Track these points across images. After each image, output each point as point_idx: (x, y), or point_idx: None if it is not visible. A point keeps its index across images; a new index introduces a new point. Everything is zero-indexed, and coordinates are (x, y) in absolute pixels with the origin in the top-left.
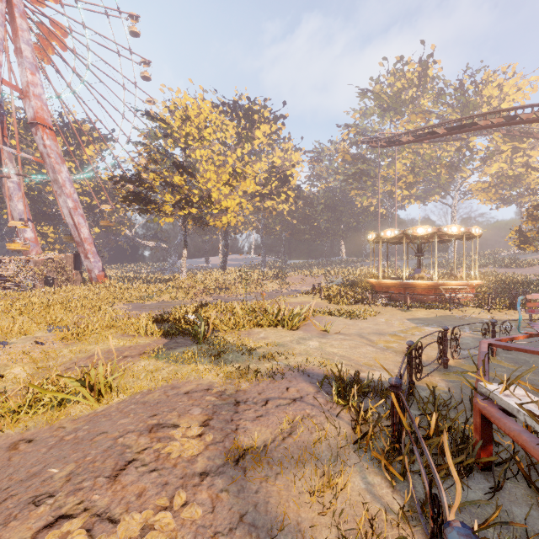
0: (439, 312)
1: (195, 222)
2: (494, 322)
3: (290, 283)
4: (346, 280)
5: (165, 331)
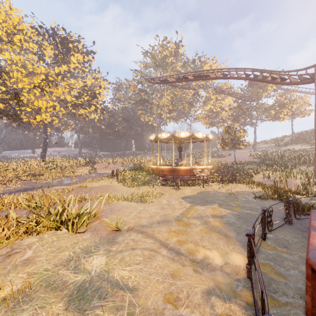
0: (198, 189)
1: (9, 118)
2: (266, 210)
3: (98, 168)
4: (136, 166)
5: None
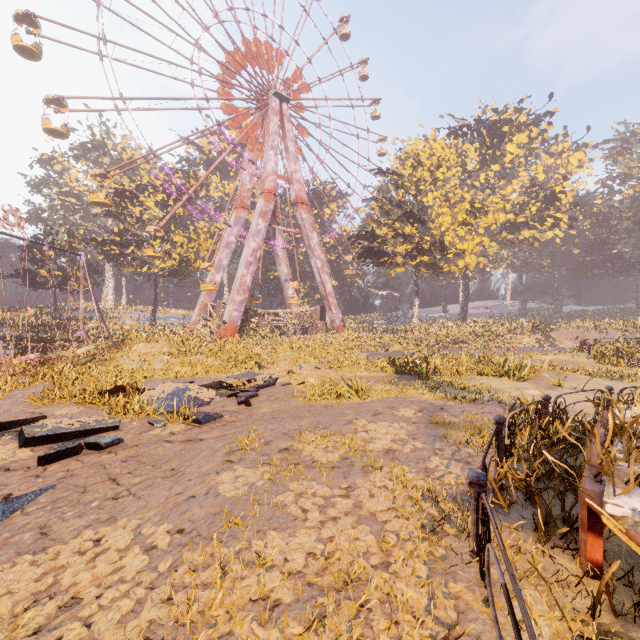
0: None
1: (428, 269)
2: None
3: (558, 338)
4: None
5: (396, 369)
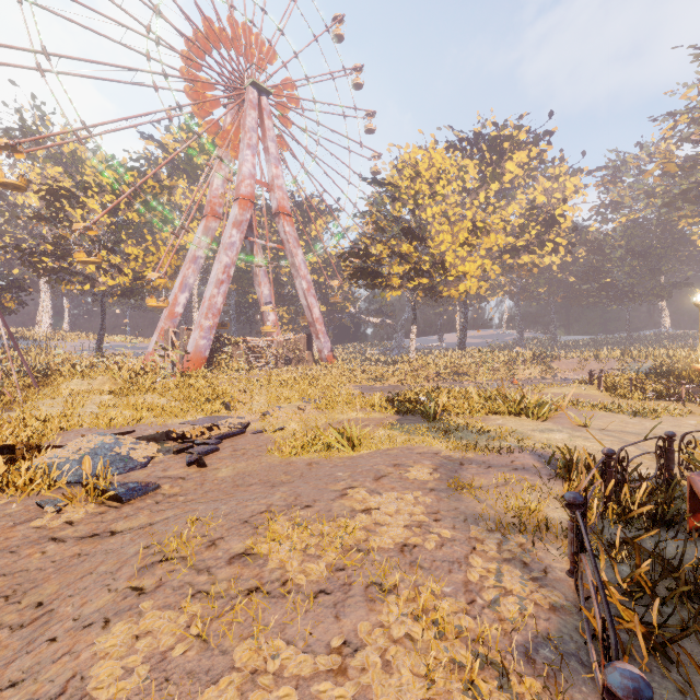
0: None
1: (426, 293)
2: None
3: (559, 369)
4: (658, 367)
5: (397, 409)
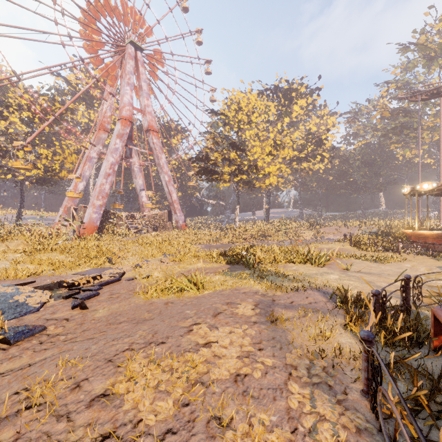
0: None
1: (245, 185)
2: None
3: (325, 232)
4: (381, 231)
5: (228, 260)
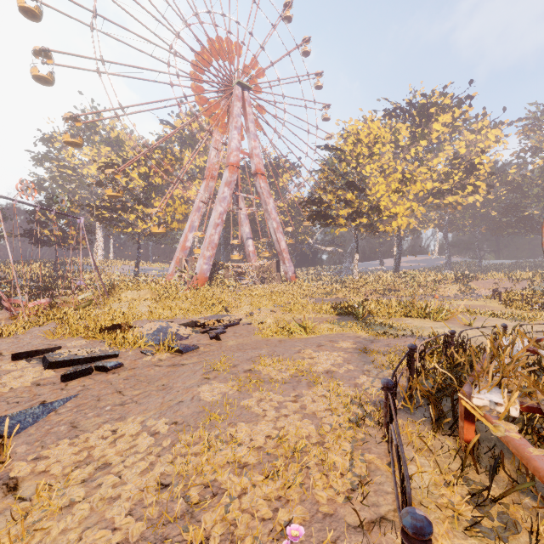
0: None
1: (366, 229)
2: None
3: (477, 287)
4: None
5: (338, 312)
